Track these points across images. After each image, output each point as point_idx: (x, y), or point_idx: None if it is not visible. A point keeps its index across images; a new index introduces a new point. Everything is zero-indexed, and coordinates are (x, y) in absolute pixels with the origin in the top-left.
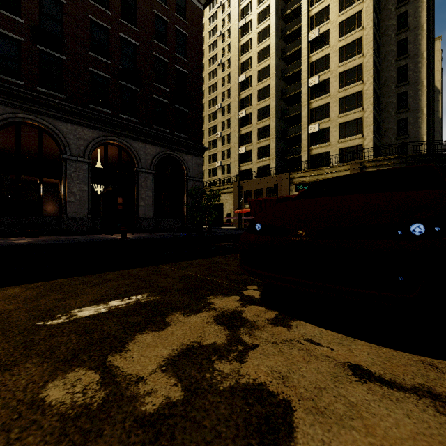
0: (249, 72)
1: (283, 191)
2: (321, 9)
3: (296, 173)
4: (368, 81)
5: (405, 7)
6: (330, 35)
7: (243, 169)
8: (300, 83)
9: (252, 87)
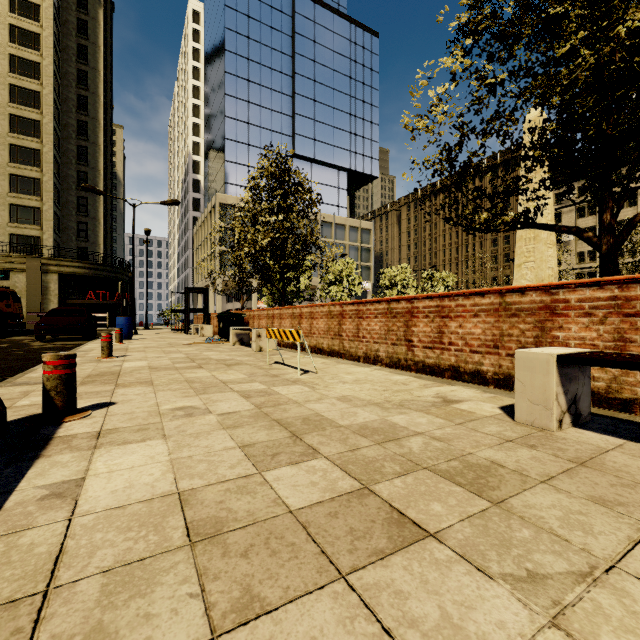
0: None
1: None
2: None
3: None
4: (48, 174)
5: (86, 118)
6: None
7: None
8: None
9: None
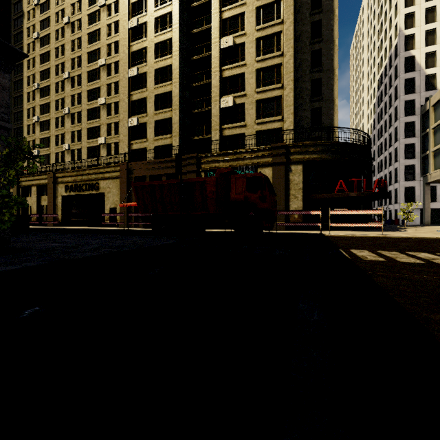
0: (143, 16)
1: None
2: None
3: (206, 155)
4: (288, 53)
5: None
6: None
7: (135, 148)
8: (209, 45)
9: (148, 38)
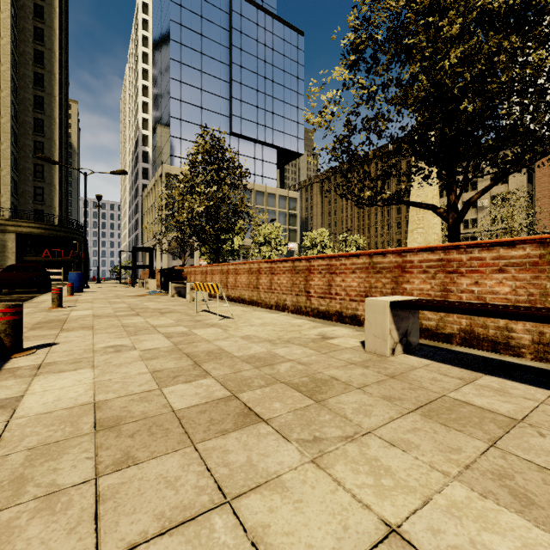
0: None
1: None
2: None
3: None
4: (6, 143)
5: (42, 93)
6: None
7: None
8: None
9: None
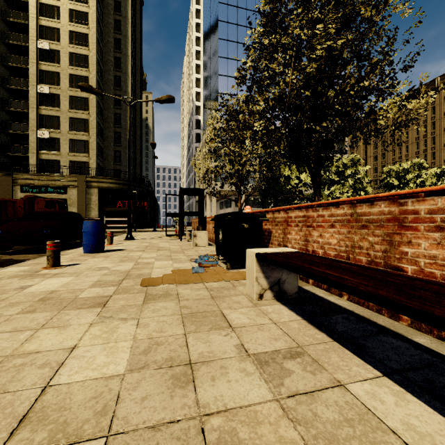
0: None
1: (4, 191)
2: (52, 27)
3: (22, 174)
4: (93, 115)
5: (120, 73)
6: (61, 57)
7: None
8: (27, 82)
9: None
